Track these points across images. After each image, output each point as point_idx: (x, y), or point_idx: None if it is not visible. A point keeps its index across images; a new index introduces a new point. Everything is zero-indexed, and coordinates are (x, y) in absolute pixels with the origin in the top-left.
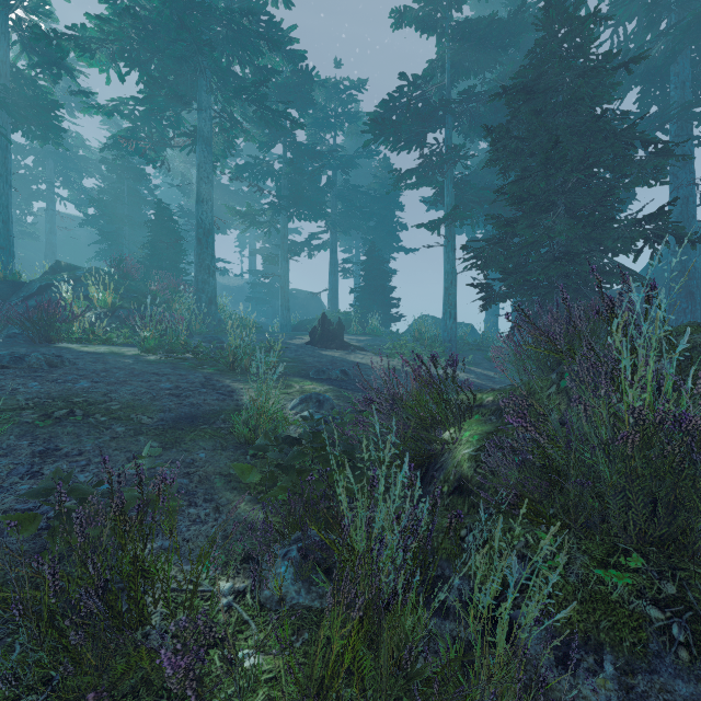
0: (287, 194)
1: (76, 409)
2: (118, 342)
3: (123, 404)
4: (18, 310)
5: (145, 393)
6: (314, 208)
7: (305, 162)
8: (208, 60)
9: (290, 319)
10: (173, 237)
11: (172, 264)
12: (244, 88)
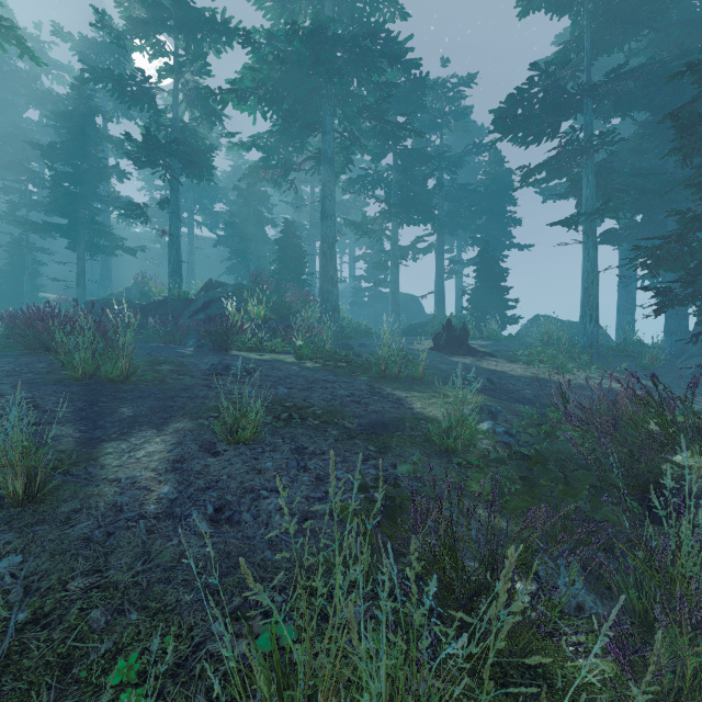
0: (397, 201)
1: (292, 412)
2: (277, 350)
3: (322, 409)
4: (191, 323)
5: (332, 400)
6: (424, 212)
7: (414, 167)
8: (336, 87)
9: (400, 323)
10: (297, 251)
11: (296, 276)
12: (367, 106)
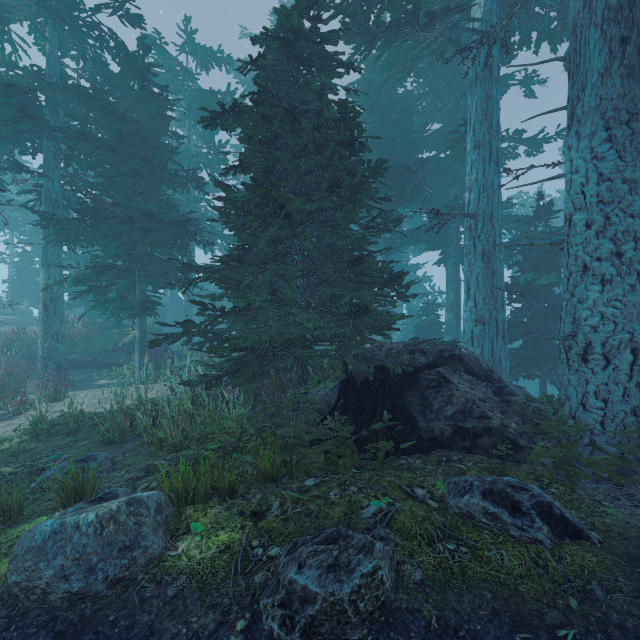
0: None
1: None
2: None
3: None
4: None
5: None
6: None
7: None
8: None
9: None
10: None
11: None
12: None
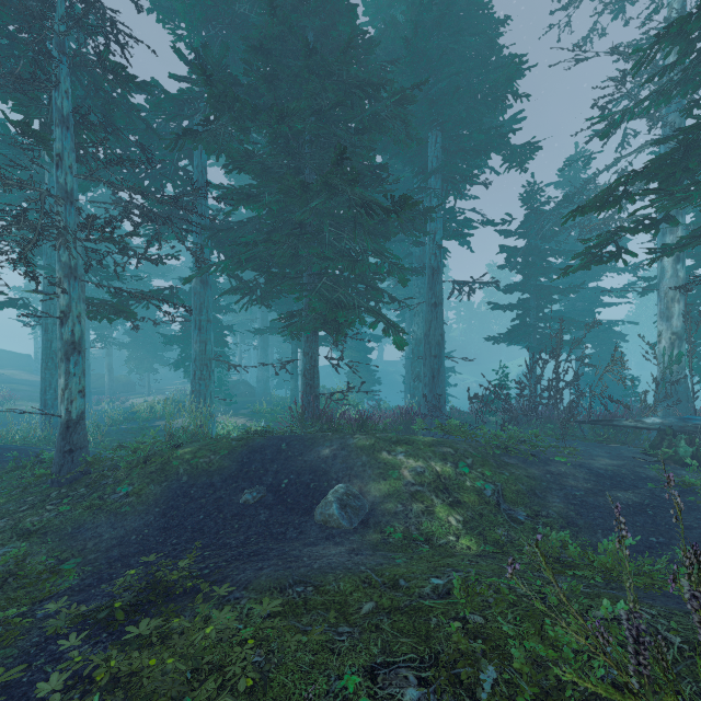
0: None
1: None
2: None
3: None
4: None
5: None
6: None
7: None
8: None
9: None
10: None
11: None
12: None
